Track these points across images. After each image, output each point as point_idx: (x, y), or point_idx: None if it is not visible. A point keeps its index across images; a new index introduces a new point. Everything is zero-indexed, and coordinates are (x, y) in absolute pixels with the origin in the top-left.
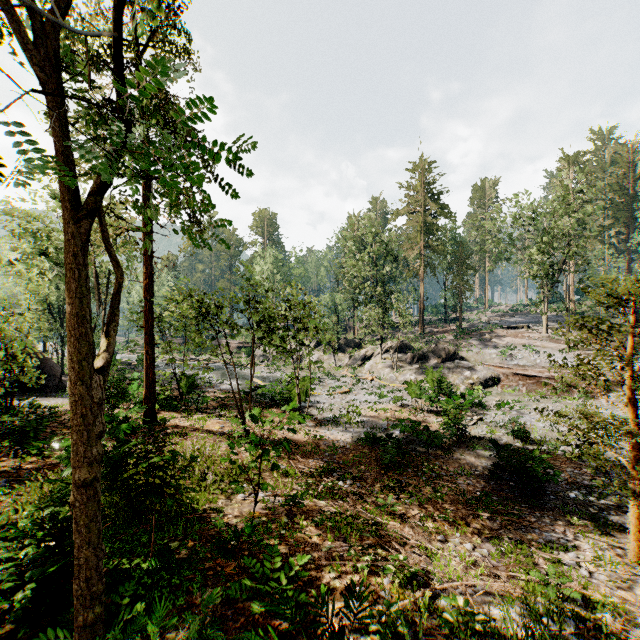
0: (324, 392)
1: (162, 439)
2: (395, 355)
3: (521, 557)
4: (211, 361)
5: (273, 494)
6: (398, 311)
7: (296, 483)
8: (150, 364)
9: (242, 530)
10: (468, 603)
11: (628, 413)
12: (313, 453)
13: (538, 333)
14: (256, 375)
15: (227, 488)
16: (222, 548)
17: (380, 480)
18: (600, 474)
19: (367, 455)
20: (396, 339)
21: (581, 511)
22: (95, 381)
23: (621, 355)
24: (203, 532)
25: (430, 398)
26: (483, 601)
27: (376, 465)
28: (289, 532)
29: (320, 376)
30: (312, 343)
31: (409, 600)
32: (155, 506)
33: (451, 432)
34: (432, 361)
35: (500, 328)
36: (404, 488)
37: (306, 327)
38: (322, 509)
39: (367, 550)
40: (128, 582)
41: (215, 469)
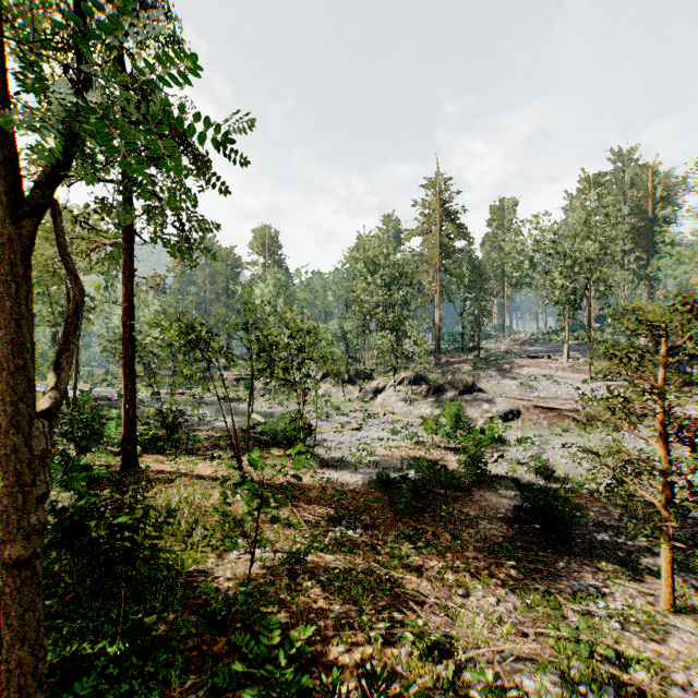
0: (332, 429)
1: (143, 487)
2: (409, 387)
3: (549, 610)
4: (205, 395)
5: (273, 550)
6: (413, 339)
7: (300, 535)
8: (130, 400)
9: (235, 597)
10: (498, 677)
11: (660, 449)
12: (319, 498)
13: (559, 363)
14: (256, 411)
15: (218, 545)
16: (209, 621)
17: (394, 527)
18: (627, 513)
19: (380, 499)
20: (410, 370)
21: (609, 555)
22: (33, 428)
23: (654, 387)
24: (187, 601)
25: (447, 434)
26: (513, 669)
27: (390, 510)
28: (291, 596)
29: (327, 411)
30: (319, 374)
31: (430, 676)
32: (130, 570)
33: (471, 471)
34: (449, 393)
35: (520, 358)
36: (421, 536)
37: (312, 357)
38: (329, 565)
39: (381, 614)
40: (86, 676)
41: (205, 522)
